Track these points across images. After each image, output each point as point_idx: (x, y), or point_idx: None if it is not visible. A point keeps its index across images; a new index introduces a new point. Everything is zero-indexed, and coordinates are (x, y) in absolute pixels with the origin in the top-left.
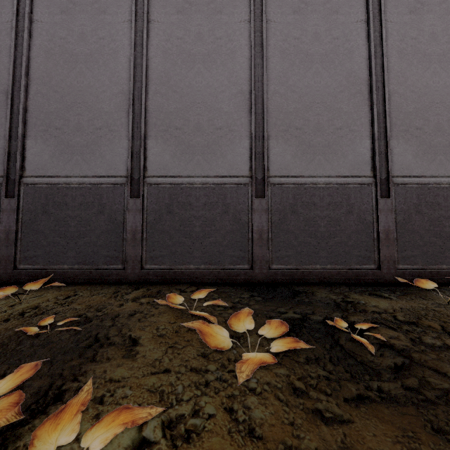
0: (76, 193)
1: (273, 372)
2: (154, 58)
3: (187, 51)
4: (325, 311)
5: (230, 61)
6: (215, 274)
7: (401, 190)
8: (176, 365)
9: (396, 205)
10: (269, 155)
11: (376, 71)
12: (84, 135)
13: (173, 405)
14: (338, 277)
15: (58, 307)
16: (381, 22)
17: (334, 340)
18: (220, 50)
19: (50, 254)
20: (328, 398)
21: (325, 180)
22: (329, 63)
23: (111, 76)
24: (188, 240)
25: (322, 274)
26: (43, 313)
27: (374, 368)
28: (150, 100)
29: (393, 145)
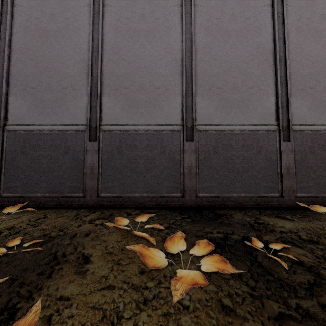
0: (47, 137)
1: (203, 289)
2: (107, 34)
3: (133, 28)
4: (243, 231)
5: (166, 36)
6: (155, 200)
7: (298, 136)
8: (120, 282)
9: (295, 147)
10: (197, 108)
11: (279, 43)
12: (53, 93)
13: (114, 325)
14: (250, 203)
15: (28, 228)
16: (283, 6)
17: (252, 258)
18: (158, 27)
19: (27, 185)
20: (253, 316)
21: (240, 127)
22: (243, 37)
23: (74, 48)
24: (133, 174)
25: (238, 200)
26: (16, 233)
27: (290, 285)
28: (105, 66)
29: (292, 101)
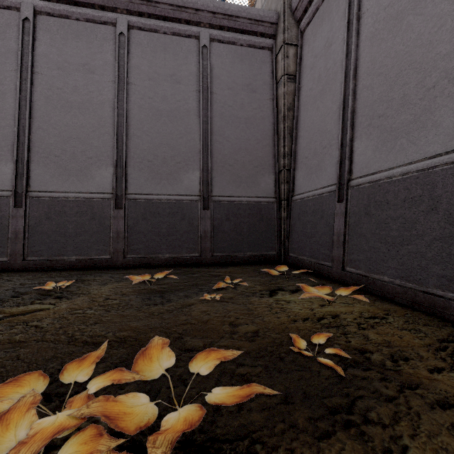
0: (398, 187)
1: None
2: None
3: None
4: None
5: None
6: None
7: None
8: None
9: None
10: None
11: None
12: (409, 108)
13: None
14: None
15: (351, 326)
16: None
17: None
18: None
19: (371, 260)
20: None
21: None
22: None
23: None
24: None
25: None
26: (334, 327)
27: None
28: None
29: None
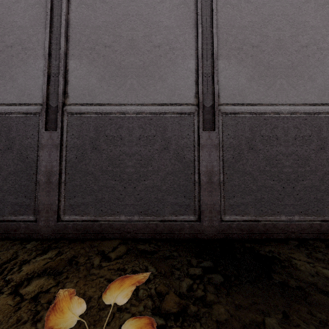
0: None
1: None
2: None
3: None
4: None
5: None
6: (152, 228)
7: None
8: None
9: None
10: (219, 78)
11: None
12: None
13: None
14: (310, 231)
15: None
16: None
17: None
18: None
19: None
20: None
21: (289, 108)
22: None
23: None
24: (117, 184)
25: (289, 228)
26: None
27: None
28: (74, 12)
29: None
